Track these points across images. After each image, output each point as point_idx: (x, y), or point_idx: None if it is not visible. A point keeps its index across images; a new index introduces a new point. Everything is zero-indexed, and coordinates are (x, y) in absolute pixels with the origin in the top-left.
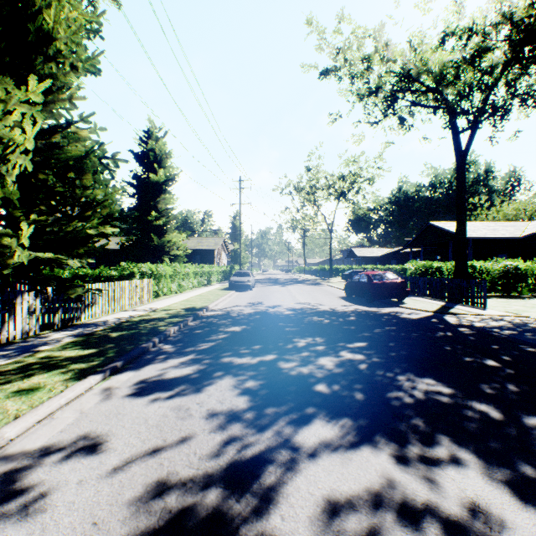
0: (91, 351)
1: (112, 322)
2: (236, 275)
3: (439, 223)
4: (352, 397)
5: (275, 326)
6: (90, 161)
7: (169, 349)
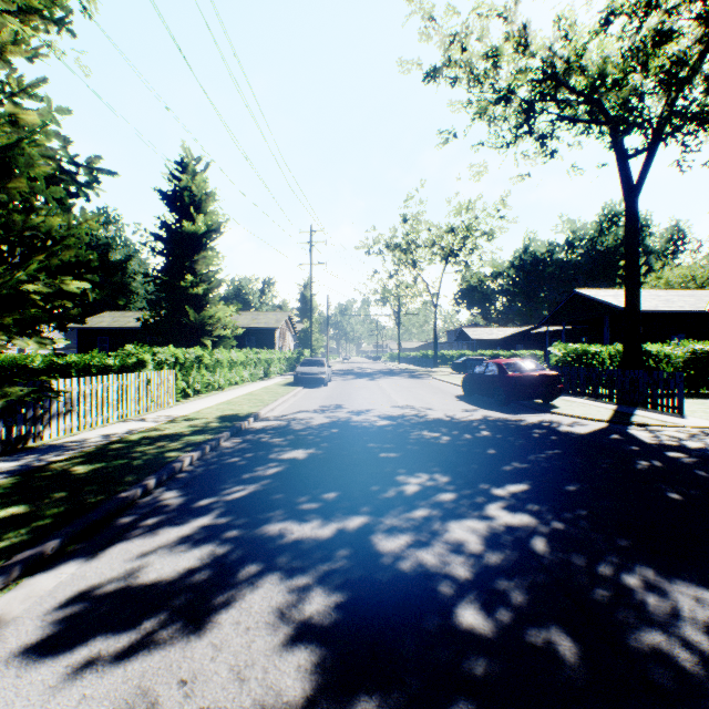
0: (14, 511)
1: (93, 442)
2: (305, 365)
3: (589, 291)
4: (551, 653)
5: (362, 448)
6: (24, 154)
7: (170, 502)
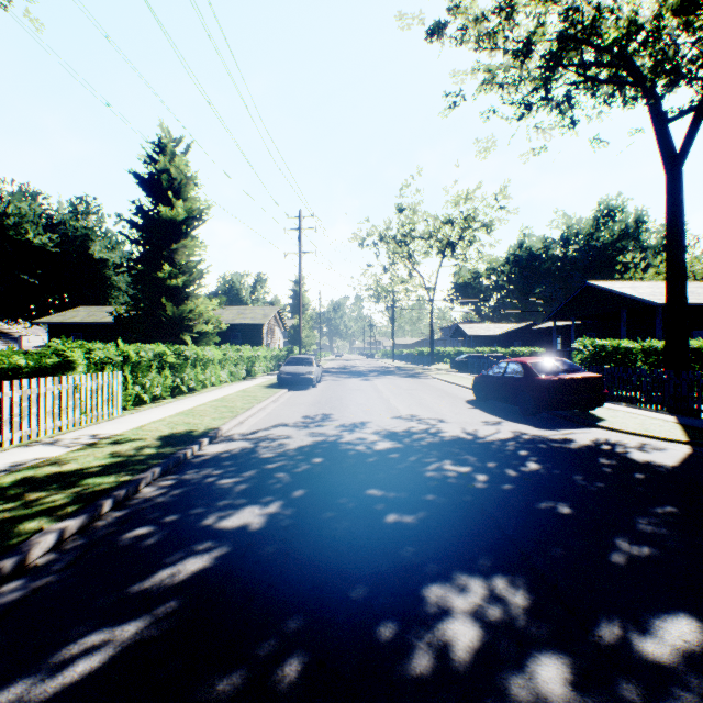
0: None
1: None
2: (290, 364)
3: (602, 283)
4: None
5: (357, 502)
6: None
7: None
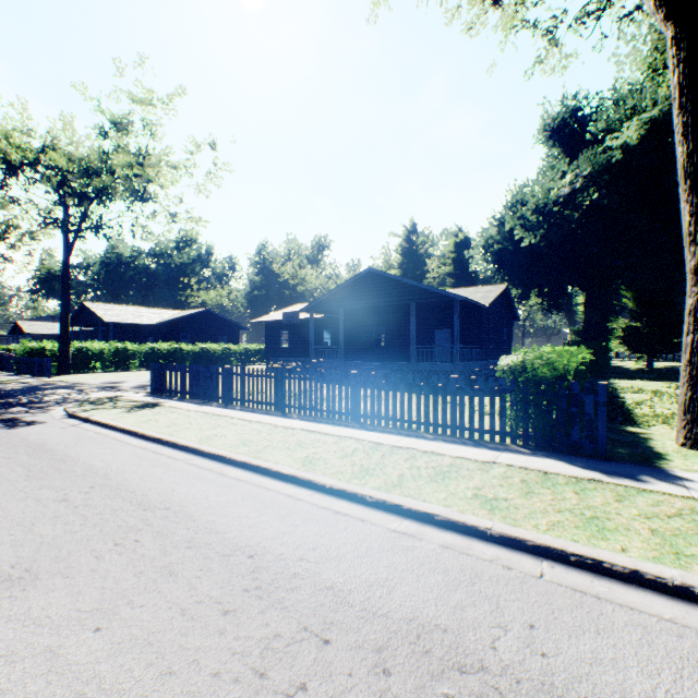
0: None
1: None
2: None
3: (94, 304)
4: None
5: None
6: None
7: None
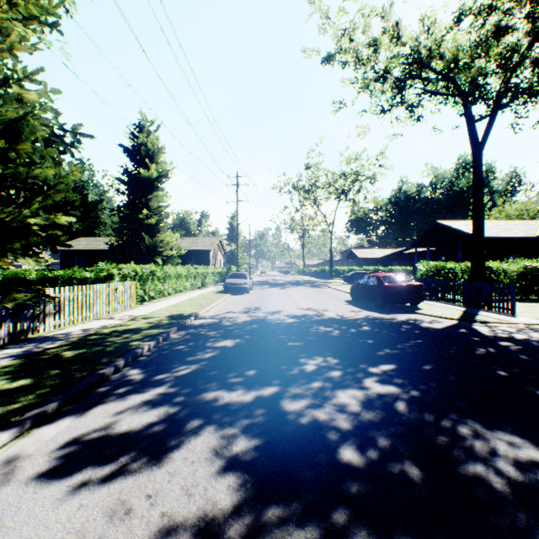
0: (23, 382)
1: (76, 334)
2: (232, 277)
3: (446, 222)
4: (404, 478)
5: (275, 339)
6: (29, 124)
7: (135, 377)
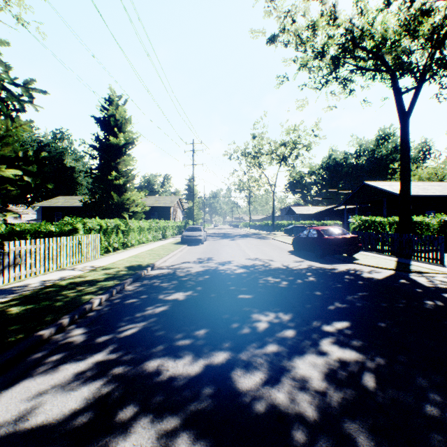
0: None
1: (32, 287)
2: (188, 230)
3: (373, 182)
4: None
5: (226, 291)
6: None
7: (76, 338)
